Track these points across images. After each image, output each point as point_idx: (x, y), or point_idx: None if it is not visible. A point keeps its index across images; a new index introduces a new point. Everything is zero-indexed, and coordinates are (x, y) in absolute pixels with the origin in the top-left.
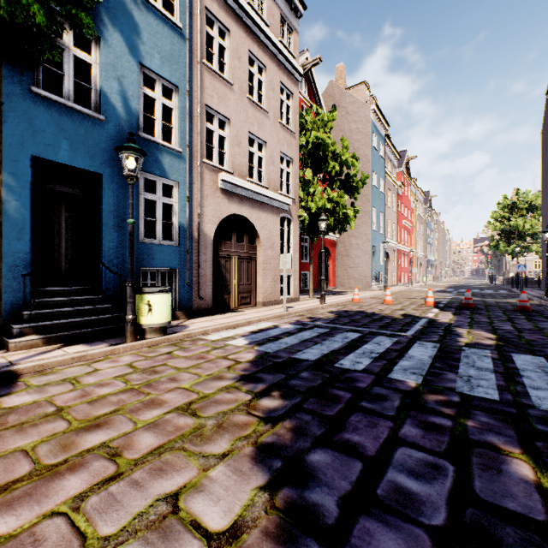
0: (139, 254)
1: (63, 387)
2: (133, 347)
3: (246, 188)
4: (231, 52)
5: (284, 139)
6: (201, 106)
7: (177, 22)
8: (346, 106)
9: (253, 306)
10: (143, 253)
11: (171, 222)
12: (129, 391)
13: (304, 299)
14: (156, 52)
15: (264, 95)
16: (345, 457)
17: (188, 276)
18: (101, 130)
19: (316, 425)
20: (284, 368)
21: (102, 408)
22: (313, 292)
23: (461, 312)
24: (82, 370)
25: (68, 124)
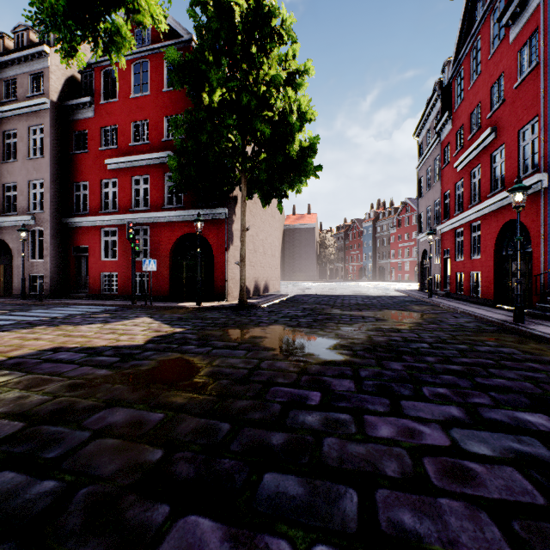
0: None
1: None
2: None
3: None
4: None
5: None
6: None
7: None
8: None
9: None
10: None
11: None
12: None
13: None
14: None
15: None
16: (87, 322)
17: None
18: None
19: (67, 323)
20: None
21: (14, 341)
22: None
23: None
24: None
25: None
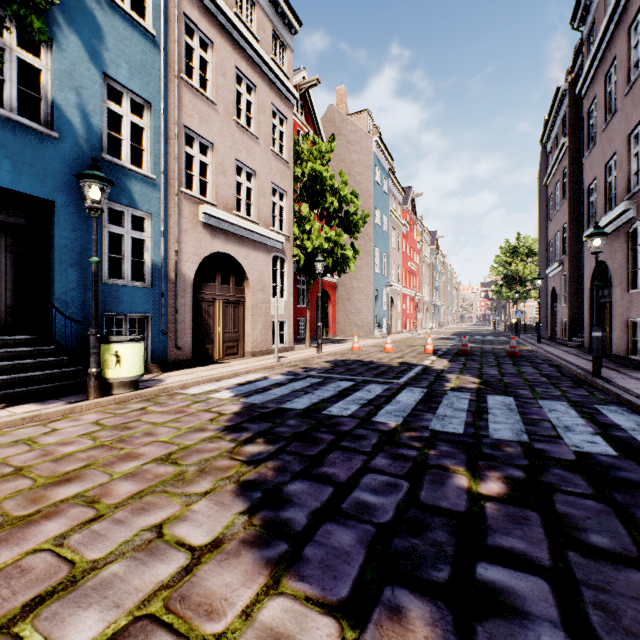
0: (103, 297)
1: (17, 448)
2: (97, 404)
3: (232, 223)
4: (215, 67)
5: (277, 169)
6: (179, 127)
7: (150, 28)
8: (347, 134)
9: (241, 357)
10: (107, 295)
11: (142, 259)
12: (100, 448)
13: (300, 348)
14: (123, 61)
15: (253, 118)
16: (319, 485)
17: (163, 323)
18: (54, 149)
19: (297, 463)
20: (271, 417)
21: (70, 465)
22: (311, 340)
23: (457, 359)
24: (37, 430)
25: (11, 140)
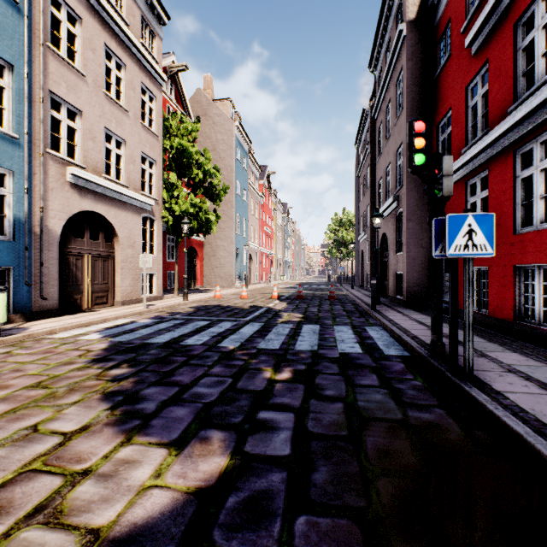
0: None
1: None
2: None
3: (102, 185)
4: (84, 42)
5: (147, 141)
6: (45, 92)
7: None
8: (213, 116)
9: (111, 306)
10: None
11: (1, 213)
12: None
13: (169, 297)
14: None
15: (123, 93)
16: (169, 387)
17: (27, 275)
18: None
19: (153, 377)
20: (136, 350)
21: None
22: (180, 291)
23: (293, 302)
24: None
25: None
